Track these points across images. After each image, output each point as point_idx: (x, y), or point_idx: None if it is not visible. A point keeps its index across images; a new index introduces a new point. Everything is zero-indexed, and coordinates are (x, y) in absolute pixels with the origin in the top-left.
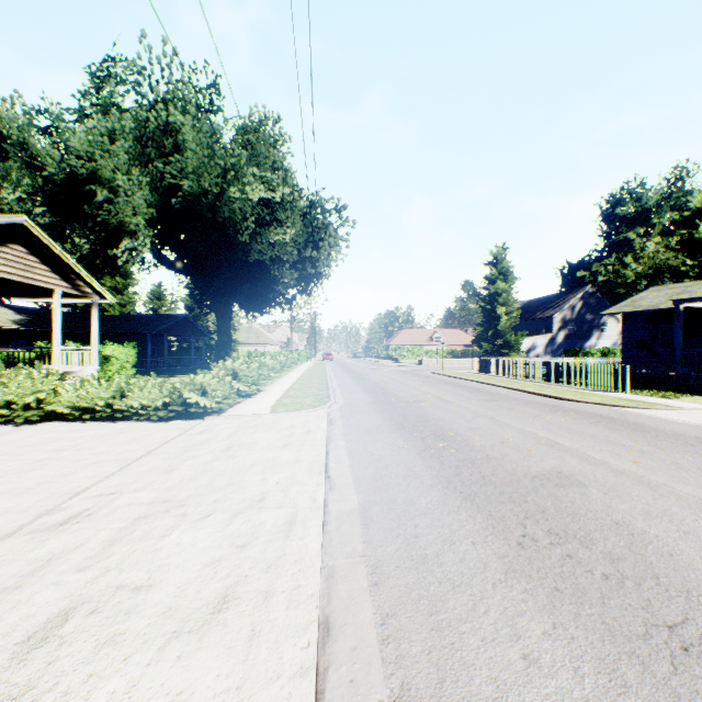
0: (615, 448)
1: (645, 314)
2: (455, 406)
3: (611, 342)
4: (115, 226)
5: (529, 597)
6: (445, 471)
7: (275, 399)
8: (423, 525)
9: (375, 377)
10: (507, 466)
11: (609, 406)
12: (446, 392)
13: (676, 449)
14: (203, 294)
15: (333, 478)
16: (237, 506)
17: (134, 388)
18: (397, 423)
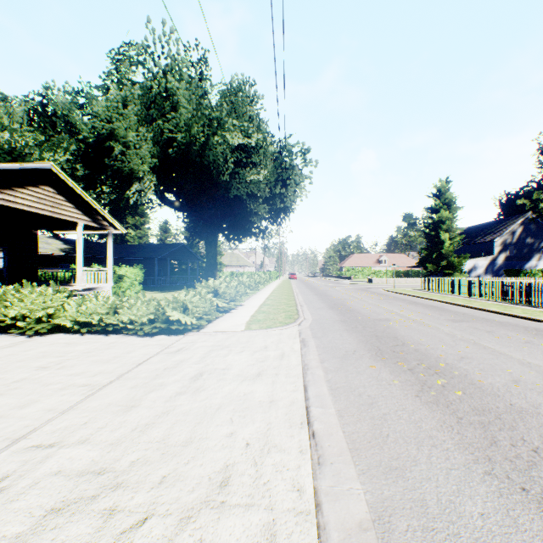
0: None
1: None
2: (426, 326)
3: None
4: (128, 174)
5: None
6: (470, 433)
7: (250, 315)
8: None
9: (335, 294)
10: None
11: None
12: (408, 310)
13: None
14: (195, 227)
15: (320, 439)
16: (188, 498)
17: (125, 305)
18: (373, 347)
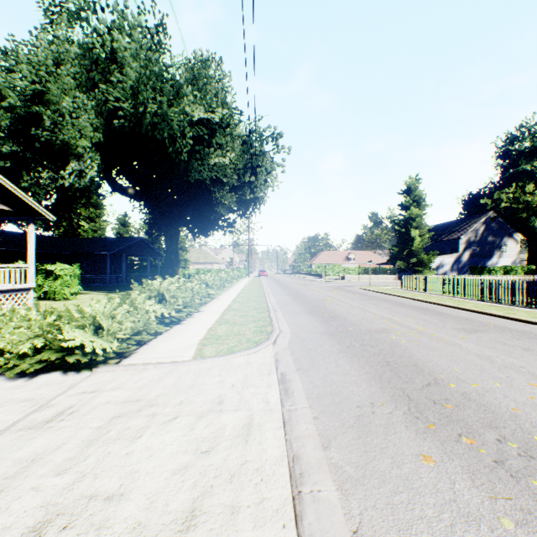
0: None
1: None
2: (441, 341)
3: (511, 261)
4: (65, 150)
5: None
6: None
7: (207, 327)
8: None
9: (311, 294)
10: None
11: None
12: (400, 314)
13: None
14: (155, 219)
15: None
16: None
17: None
18: (397, 392)
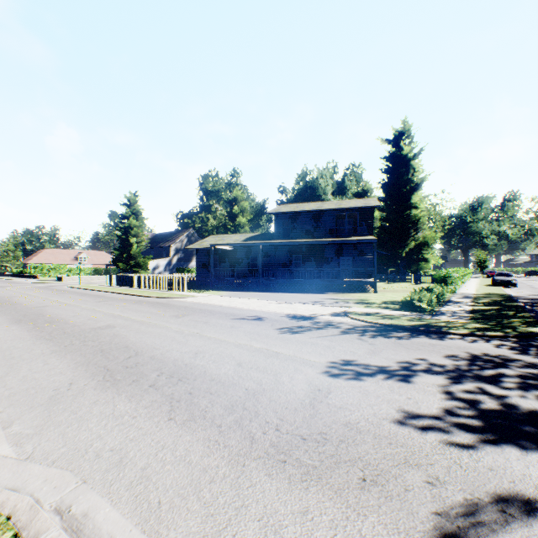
0: (147, 314)
1: (206, 250)
2: (73, 306)
3: None
4: None
5: (58, 355)
6: (43, 334)
7: None
8: (18, 351)
9: (4, 293)
10: (83, 327)
11: (169, 298)
12: (73, 299)
13: (172, 311)
14: None
15: None
16: None
17: None
18: (17, 320)
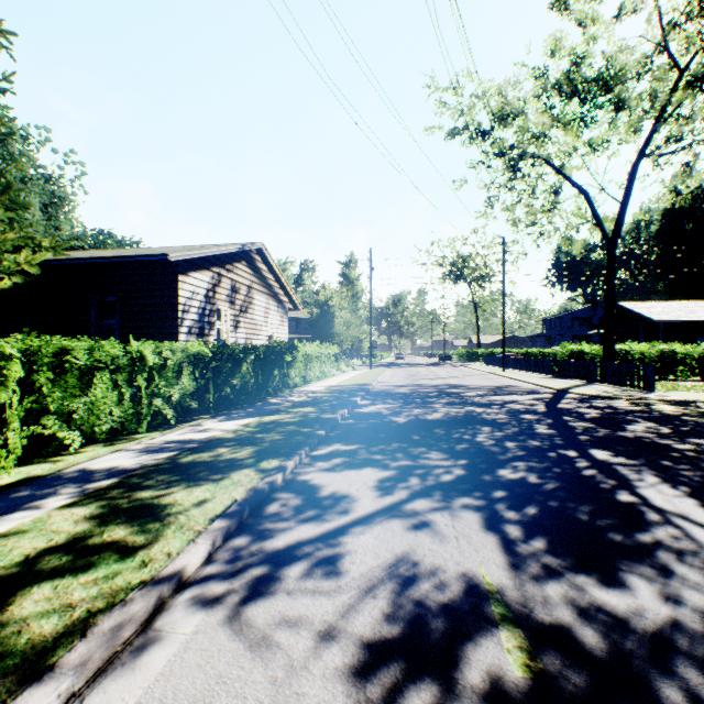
0: None
1: None
2: None
3: None
4: None
5: None
6: None
7: None
8: None
9: None
10: None
11: None
12: None
13: None
14: None
15: None
16: None
17: None
18: None
